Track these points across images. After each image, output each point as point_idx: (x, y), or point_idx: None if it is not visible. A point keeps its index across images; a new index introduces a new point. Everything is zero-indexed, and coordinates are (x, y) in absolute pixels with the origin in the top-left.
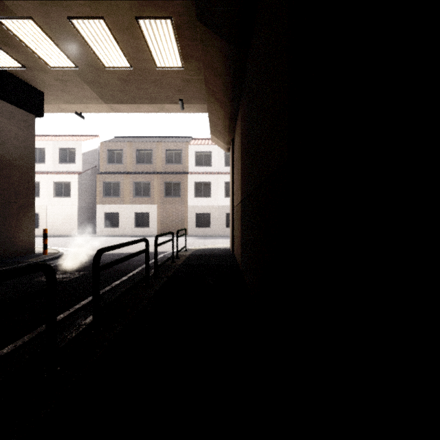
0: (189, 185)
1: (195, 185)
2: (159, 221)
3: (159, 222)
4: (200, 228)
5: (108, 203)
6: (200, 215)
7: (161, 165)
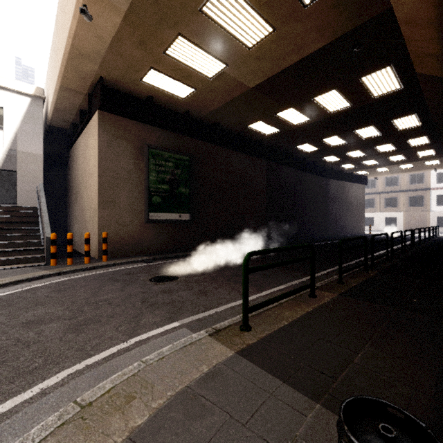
0: (431, 198)
1: (437, 197)
2: (404, 222)
3: (404, 223)
4: (441, 228)
5: (366, 212)
6: (441, 218)
7: (405, 185)
